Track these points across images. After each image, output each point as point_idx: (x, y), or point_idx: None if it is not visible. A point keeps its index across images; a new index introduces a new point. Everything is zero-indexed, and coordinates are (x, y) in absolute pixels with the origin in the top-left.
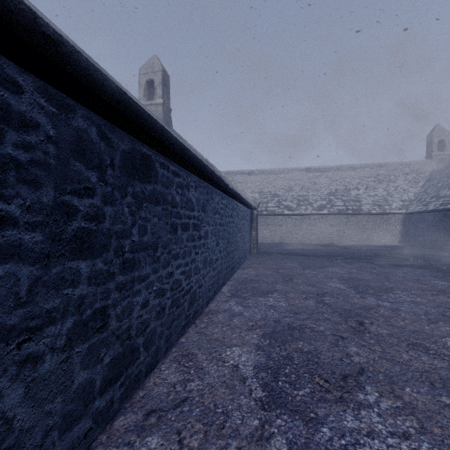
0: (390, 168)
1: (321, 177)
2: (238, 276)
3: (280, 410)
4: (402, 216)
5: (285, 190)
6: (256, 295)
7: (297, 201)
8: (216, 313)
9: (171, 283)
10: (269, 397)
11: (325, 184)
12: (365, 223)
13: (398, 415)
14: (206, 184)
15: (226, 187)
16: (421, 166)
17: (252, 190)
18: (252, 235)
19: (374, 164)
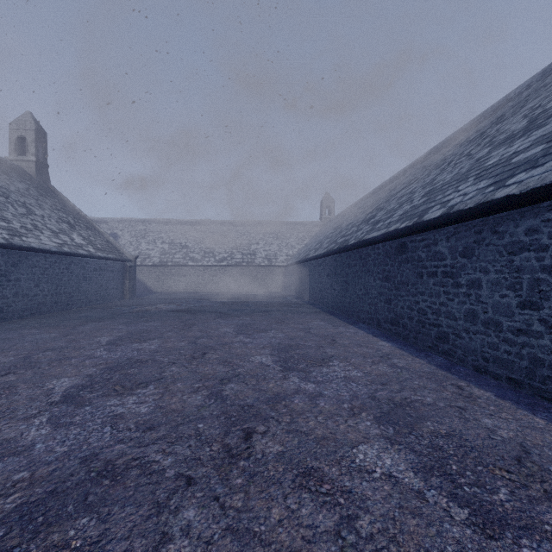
0: (290, 226)
1: (233, 231)
2: (72, 310)
3: (4, 331)
4: (284, 268)
5: (195, 242)
6: (63, 315)
7: (203, 253)
8: (20, 320)
9: None
10: (5, 330)
11: (234, 238)
12: (256, 274)
13: (46, 329)
14: (19, 252)
15: (46, 251)
16: (313, 226)
17: (163, 241)
18: (125, 284)
19: (279, 222)
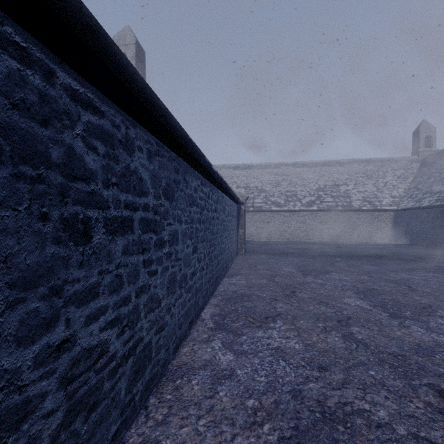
0: (378, 164)
1: (309, 172)
2: (224, 289)
3: None
4: (393, 212)
5: (272, 186)
6: (252, 325)
7: (284, 197)
8: (190, 374)
9: (63, 368)
10: None
11: (314, 179)
12: (355, 220)
13: None
14: (174, 156)
15: (207, 167)
16: (408, 162)
17: (237, 185)
18: (239, 234)
19: (362, 159)
